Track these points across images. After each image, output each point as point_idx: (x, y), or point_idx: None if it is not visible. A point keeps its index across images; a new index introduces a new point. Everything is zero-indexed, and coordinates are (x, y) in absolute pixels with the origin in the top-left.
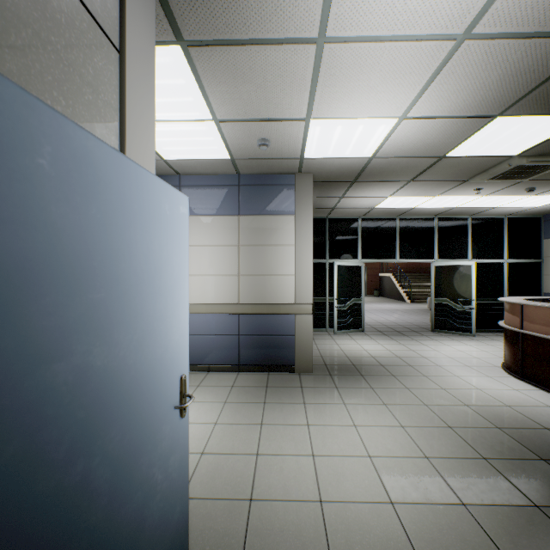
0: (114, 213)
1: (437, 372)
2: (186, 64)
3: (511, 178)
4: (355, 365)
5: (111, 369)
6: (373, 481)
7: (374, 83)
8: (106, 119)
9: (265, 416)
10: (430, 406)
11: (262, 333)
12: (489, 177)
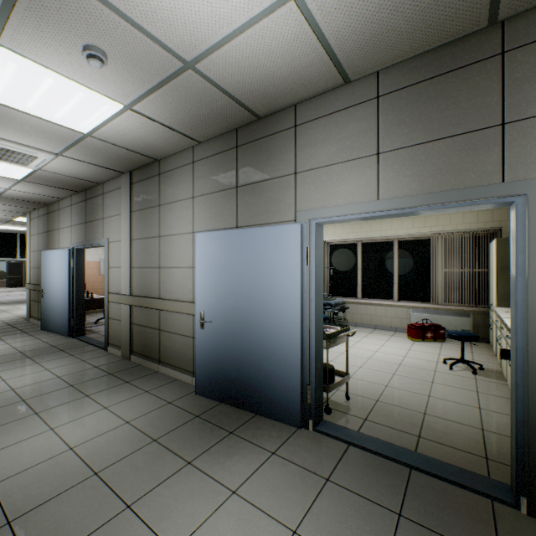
0: None
1: (18, 311)
2: None
3: None
4: None
5: None
6: None
7: None
8: None
9: None
10: None
11: None
12: None
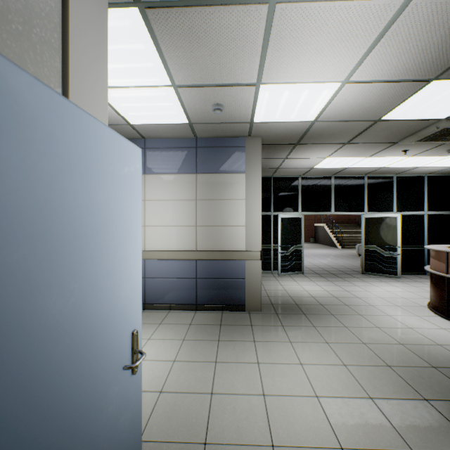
0: (40, 157)
1: (371, 311)
2: (144, 27)
3: (437, 140)
4: (298, 305)
5: (34, 342)
6: (322, 424)
7: (321, 47)
8: (43, 58)
9: (219, 353)
10: (369, 344)
11: (216, 277)
12: (417, 139)
